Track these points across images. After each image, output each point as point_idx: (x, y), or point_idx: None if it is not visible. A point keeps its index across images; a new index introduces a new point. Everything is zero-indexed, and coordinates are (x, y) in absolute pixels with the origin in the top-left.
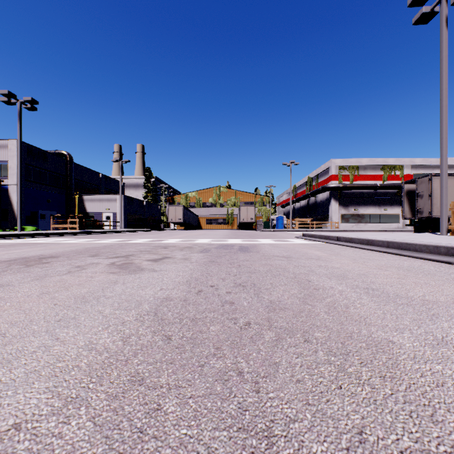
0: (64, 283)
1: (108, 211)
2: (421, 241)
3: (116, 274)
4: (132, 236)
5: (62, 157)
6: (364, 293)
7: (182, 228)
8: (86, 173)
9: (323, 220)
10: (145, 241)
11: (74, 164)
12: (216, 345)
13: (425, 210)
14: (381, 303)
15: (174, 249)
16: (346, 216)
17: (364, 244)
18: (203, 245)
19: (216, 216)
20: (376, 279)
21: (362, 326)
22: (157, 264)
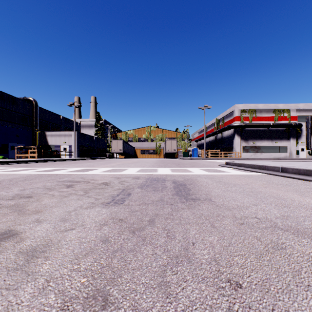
0: None
1: (64, 143)
2: None
3: None
4: (71, 164)
5: (28, 102)
6: None
7: (123, 157)
8: (49, 115)
9: (228, 150)
10: (69, 171)
11: (39, 108)
12: None
13: None
14: None
15: (78, 189)
16: (246, 148)
17: None
18: (127, 178)
19: (147, 148)
20: None
21: None
22: None
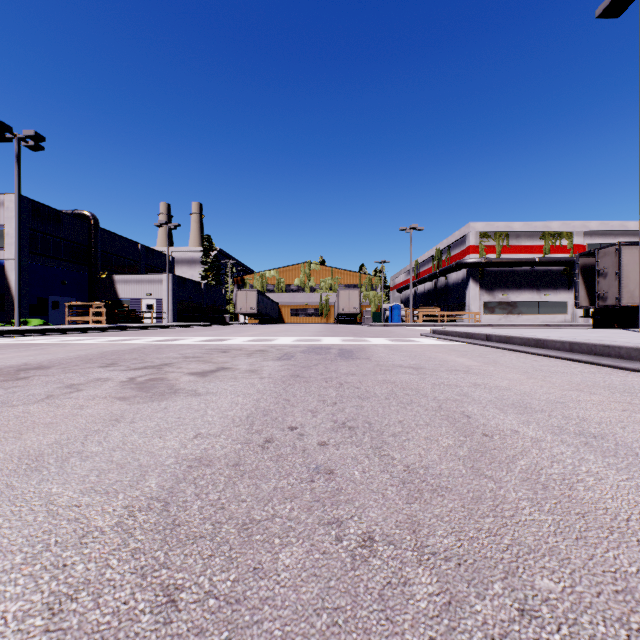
0: (24, 421)
1: (149, 297)
2: (627, 342)
3: (128, 400)
4: (181, 333)
5: (83, 220)
6: (582, 445)
7: (256, 322)
8: (119, 243)
9: (457, 310)
10: (197, 341)
11: (101, 229)
12: (289, 635)
13: (610, 295)
14: (633, 472)
15: (239, 354)
16: (491, 305)
17: (530, 346)
18: (283, 347)
19: (304, 305)
20: (585, 411)
21: (637, 550)
22: (203, 382)
